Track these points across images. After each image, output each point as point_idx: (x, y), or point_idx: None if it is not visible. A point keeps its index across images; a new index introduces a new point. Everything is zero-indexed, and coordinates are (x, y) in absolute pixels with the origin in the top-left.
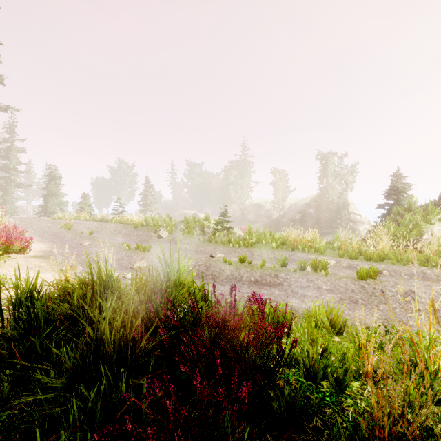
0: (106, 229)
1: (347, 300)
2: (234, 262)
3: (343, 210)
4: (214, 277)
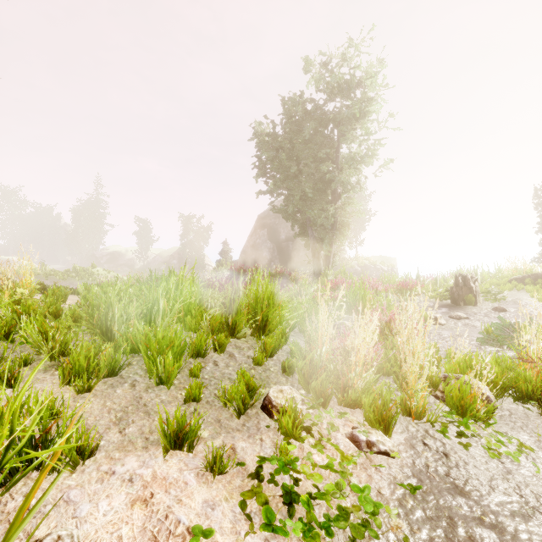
0: None
1: None
2: None
3: (200, 262)
4: None
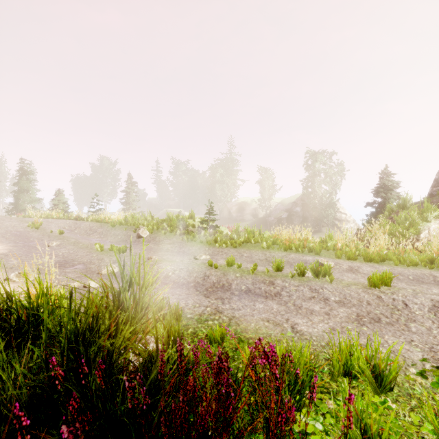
0: (80, 228)
1: (366, 317)
2: (221, 266)
3: (329, 209)
4: (197, 285)
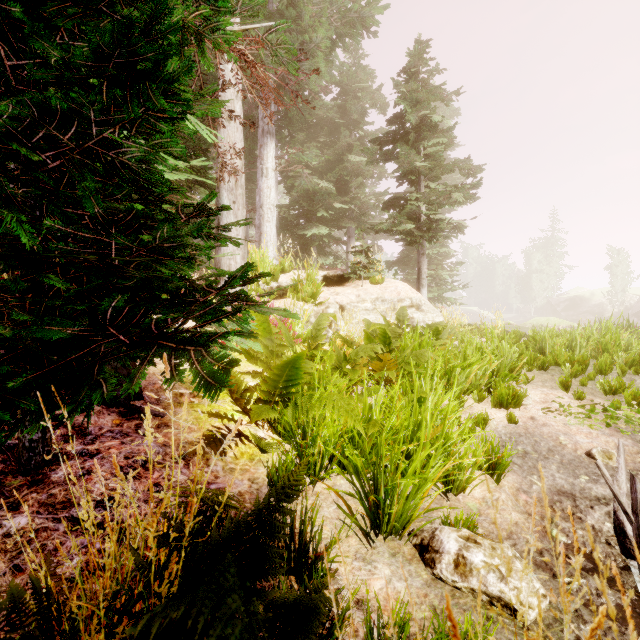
0: None
1: None
2: None
3: None
4: None
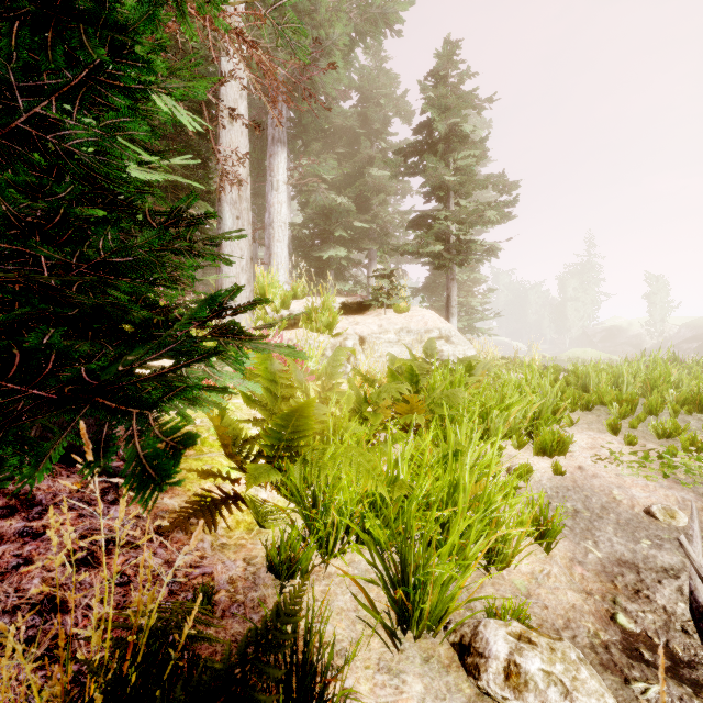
0: None
1: None
2: None
3: None
4: None
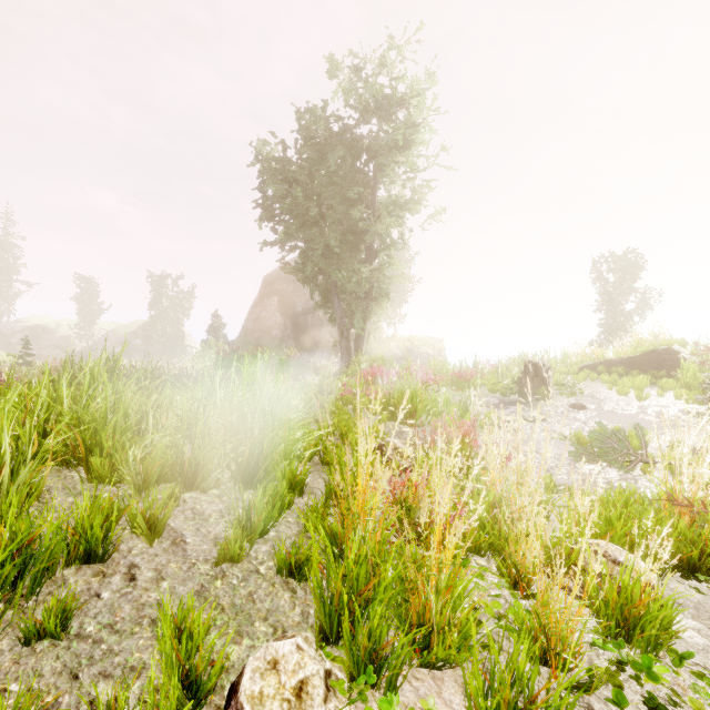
0: None
1: None
2: None
3: (178, 342)
4: None
